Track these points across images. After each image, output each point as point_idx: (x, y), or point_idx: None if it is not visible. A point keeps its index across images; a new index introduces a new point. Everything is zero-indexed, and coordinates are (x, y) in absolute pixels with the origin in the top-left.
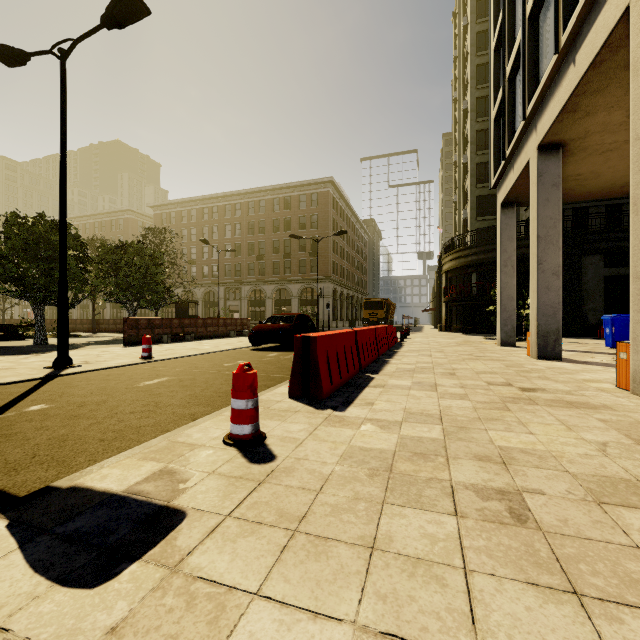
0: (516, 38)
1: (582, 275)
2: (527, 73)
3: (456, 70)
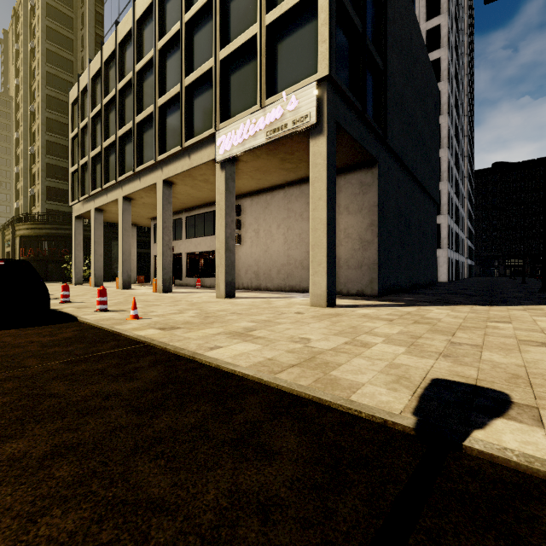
0: (85, 150)
1: (112, 250)
2: (91, 178)
3: (18, 61)
